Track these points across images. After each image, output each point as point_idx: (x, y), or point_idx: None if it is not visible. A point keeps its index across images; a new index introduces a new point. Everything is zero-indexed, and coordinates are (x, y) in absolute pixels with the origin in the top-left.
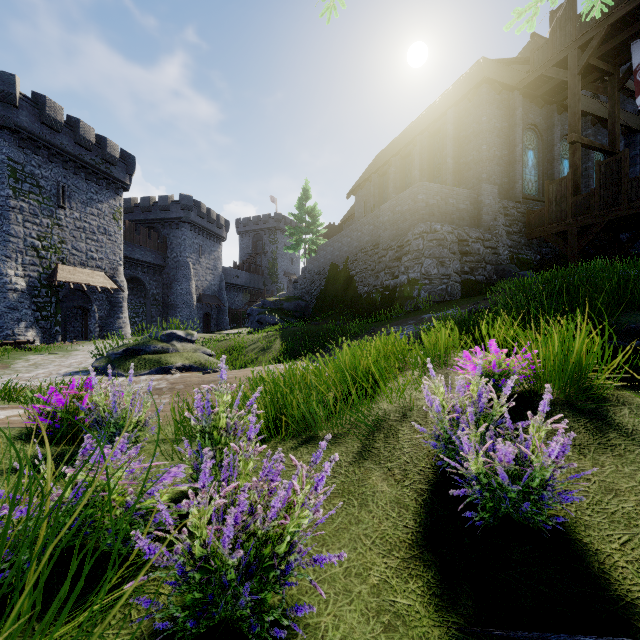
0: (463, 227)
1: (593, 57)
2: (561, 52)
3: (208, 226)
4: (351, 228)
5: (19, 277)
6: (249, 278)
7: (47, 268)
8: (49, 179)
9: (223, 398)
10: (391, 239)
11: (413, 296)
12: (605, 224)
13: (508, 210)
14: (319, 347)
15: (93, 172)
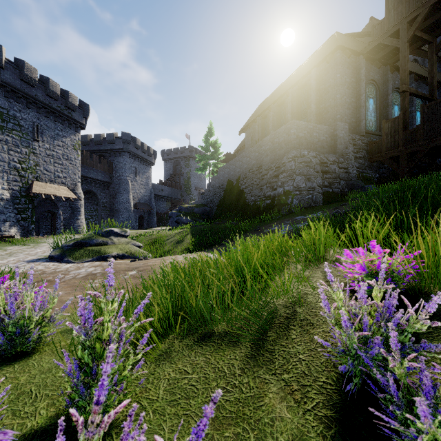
0: (323, 153)
1: (418, 30)
2: (394, 26)
3: (142, 155)
4: (242, 155)
5: (5, 190)
6: (171, 191)
7: (25, 183)
8: (27, 120)
9: (107, 307)
10: (271, 162)
11: (287, 203)
12: (427, 151)
13: (355, 141)
14: (219, 240)
15: (59, 115)
